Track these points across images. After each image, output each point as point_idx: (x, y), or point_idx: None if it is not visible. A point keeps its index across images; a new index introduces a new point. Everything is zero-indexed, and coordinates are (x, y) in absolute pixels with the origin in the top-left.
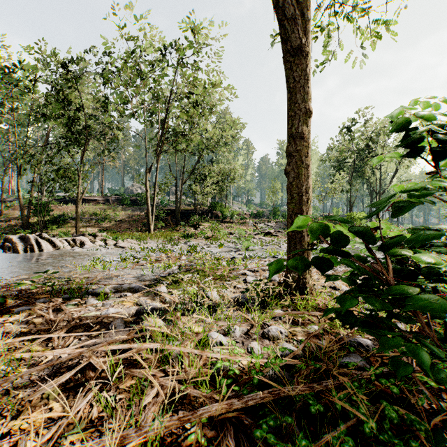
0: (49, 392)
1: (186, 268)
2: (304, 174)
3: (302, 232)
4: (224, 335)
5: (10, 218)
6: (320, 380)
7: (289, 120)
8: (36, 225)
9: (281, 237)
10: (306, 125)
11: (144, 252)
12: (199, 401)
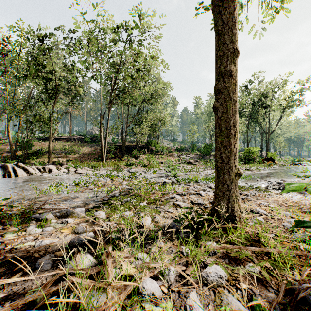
0: None
1: (125, 192)
2: (231, 109)
3: (230, 163)
4: (157, 278)
5: (3, 151)
6: None
7: (217, 59)
8: (22, 156)
9: (199, 166)
10: (233, 63)
11: (96, 177)
12: None
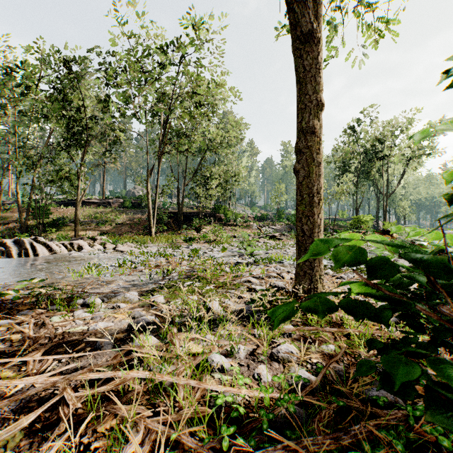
0: (9, 437)
1: (186, 274)
2: (315, 173)
3: (313, 236)
4: (226, 356)
5: (9, 221)
6: (343, 420)
7: (298, 113)
8: (35, 228)
9: (286, 241)
10: (317, 118)
11: (144, 257)
12: (194, 451)
